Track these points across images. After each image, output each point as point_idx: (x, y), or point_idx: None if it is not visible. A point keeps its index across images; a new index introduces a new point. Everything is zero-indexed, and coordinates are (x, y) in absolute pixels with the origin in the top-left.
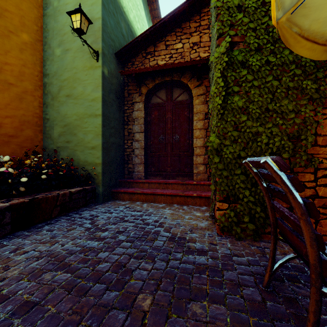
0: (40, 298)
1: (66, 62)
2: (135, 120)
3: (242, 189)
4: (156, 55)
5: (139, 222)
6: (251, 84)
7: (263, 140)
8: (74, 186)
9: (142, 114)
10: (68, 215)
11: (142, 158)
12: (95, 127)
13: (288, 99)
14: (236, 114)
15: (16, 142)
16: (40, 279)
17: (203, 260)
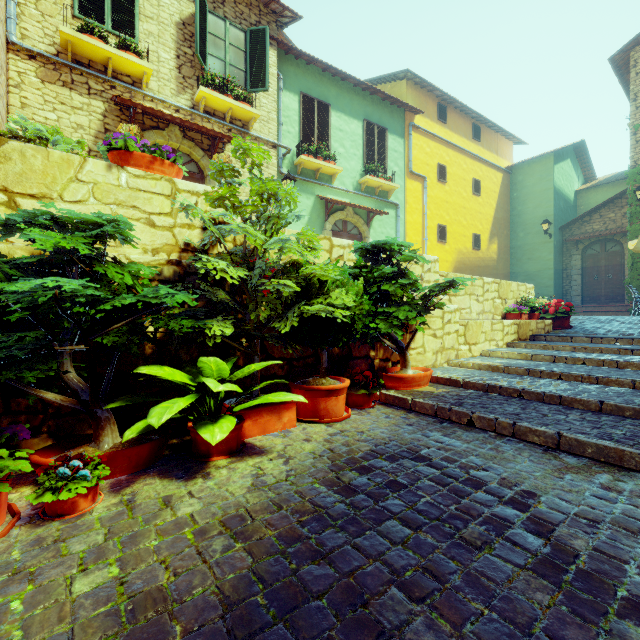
0: None
1: (527, 240)
2: (573, 267)
3: None
4: (591, 222)
5: None
6: None
7: None
8: None
9: (579, 262)
10: None
11: (579, 291)
12: (548, 275)
13: None
14: (638, 270)
15: None
16: None
17: None
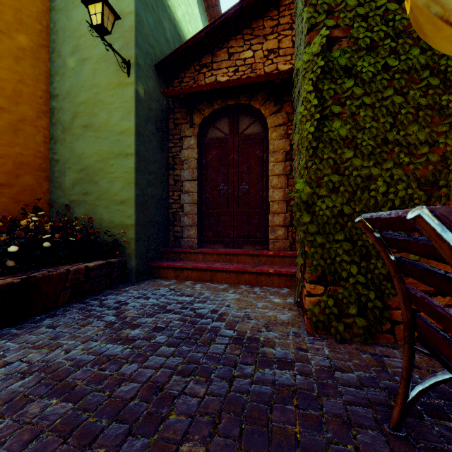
0: (14, 451)
1: (83, 77)
2: (184, 162)
3: (346, 264)
4: (215, 68)
5: (189, 313)
6: (359, 102)
7: (379, 188)
8: (94, 258)
9: (194, 153)
10: (82, 302)
11: (195, 217)
12: (125, 172)
13: (418, 125)
14: (337, 148)
15: (8, 193)
16: (20, 413)
17: (288, 377)
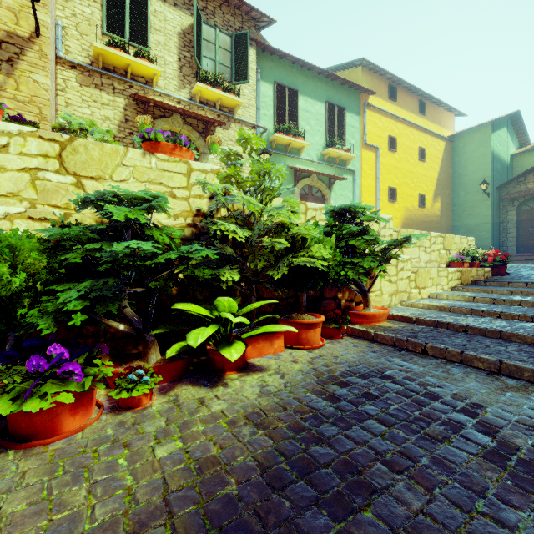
0: None
1: (467, 198)
2: (509, 221)
3: None
4: (526, 182)
5: None
6: None
7: None
8: None
9: (514, 217)
10: None
11: (515, 242)
12: (486, 229)
13: None
14: None
15: None
16: None
17: None
